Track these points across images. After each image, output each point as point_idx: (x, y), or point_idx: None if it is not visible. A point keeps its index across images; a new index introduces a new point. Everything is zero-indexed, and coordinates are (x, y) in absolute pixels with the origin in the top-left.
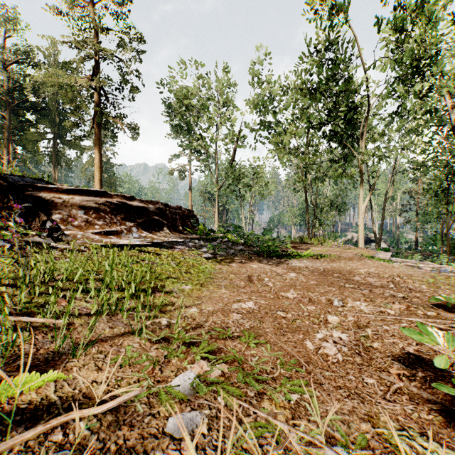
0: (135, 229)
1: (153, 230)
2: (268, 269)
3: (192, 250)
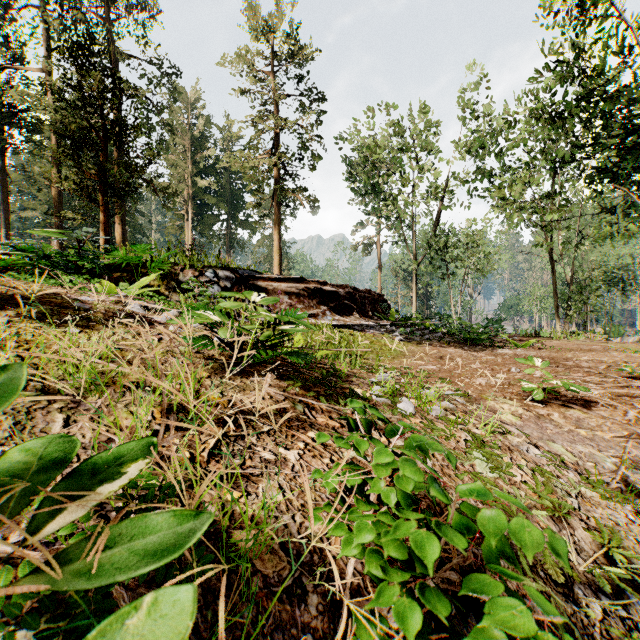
0: (328, 312)
1: (344, 315)
2: (465, 353)
3: (383, 334)
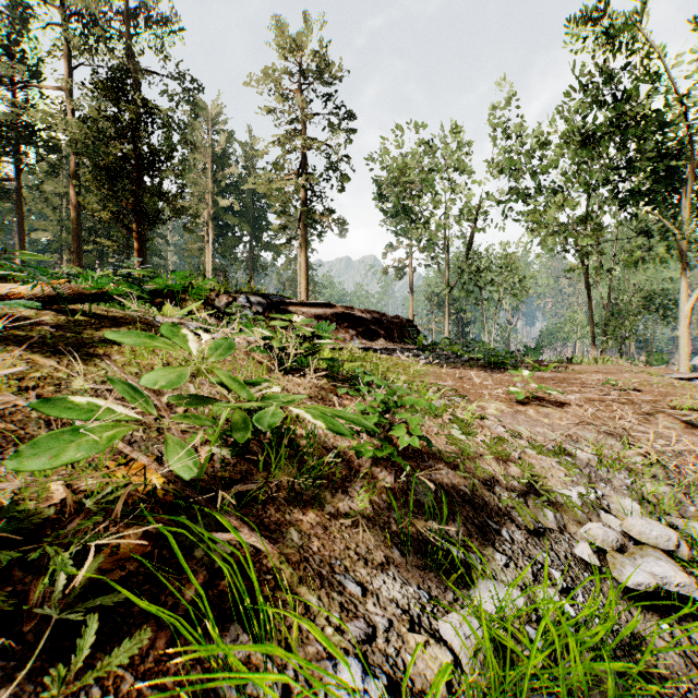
0: (356, 337)
1: (371, 339)
2: (485, 374)
3: (409, 358)
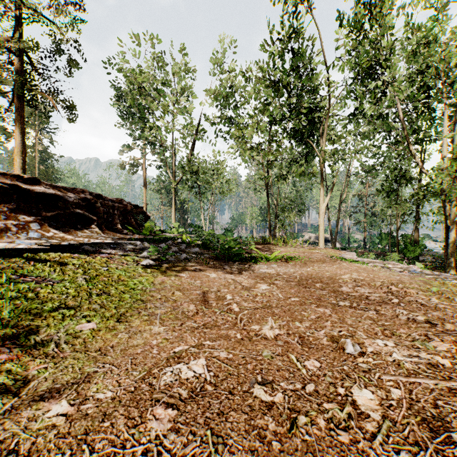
0: (36, 225)
1: (73, 228)
2: (230, 279)
3: (127, 255)
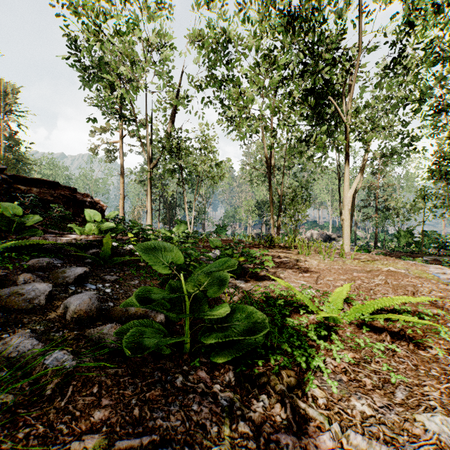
0: None
1: None
2: None
3: None
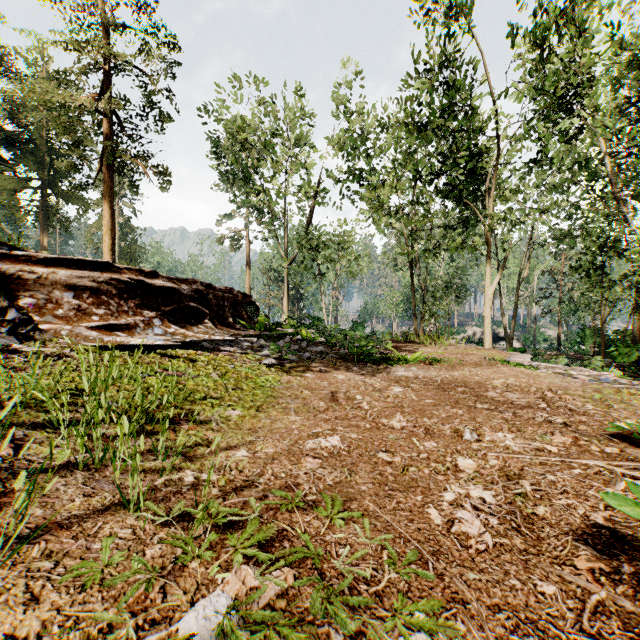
0: (158, 321)
1: (188, 323)
2: (361, 381)
3: (246, 353)
